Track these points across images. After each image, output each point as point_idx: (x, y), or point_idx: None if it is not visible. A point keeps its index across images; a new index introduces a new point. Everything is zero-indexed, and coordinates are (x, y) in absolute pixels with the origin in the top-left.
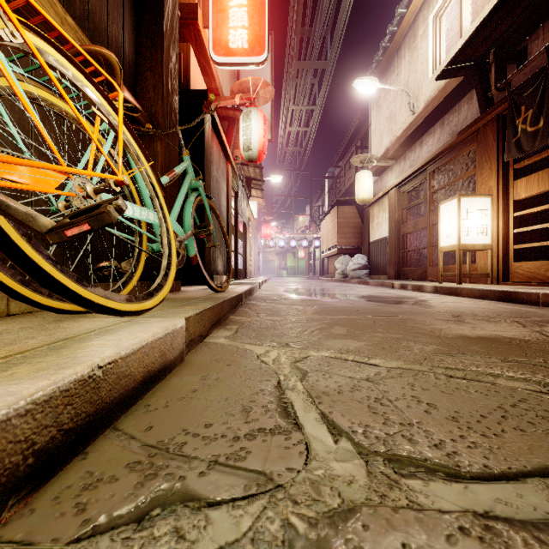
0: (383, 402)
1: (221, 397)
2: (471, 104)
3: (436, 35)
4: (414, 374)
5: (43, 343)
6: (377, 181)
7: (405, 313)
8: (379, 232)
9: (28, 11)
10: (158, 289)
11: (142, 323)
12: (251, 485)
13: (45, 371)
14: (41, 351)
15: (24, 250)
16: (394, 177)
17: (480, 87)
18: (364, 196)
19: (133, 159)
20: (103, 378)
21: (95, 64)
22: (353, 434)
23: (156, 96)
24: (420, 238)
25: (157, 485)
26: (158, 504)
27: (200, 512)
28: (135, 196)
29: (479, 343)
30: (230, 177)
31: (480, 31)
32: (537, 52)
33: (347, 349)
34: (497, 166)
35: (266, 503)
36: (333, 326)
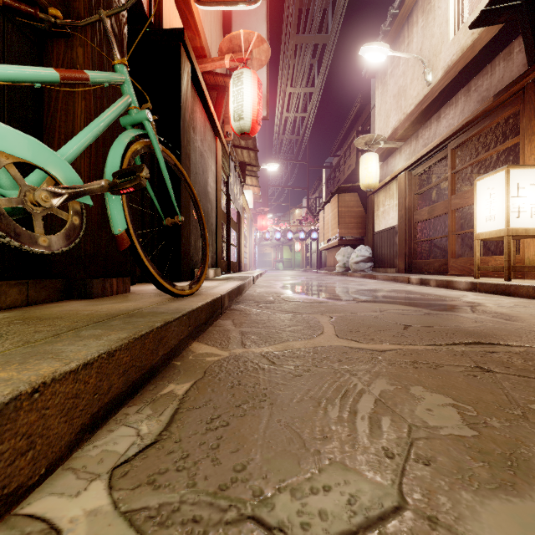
0: None
1: None
2: (510, 60)
3: None
4: None
5: None
6: (383, 166)
7: (497, 335)
8: (385, 220)
9: None
10: None
11: None
12: None
13: None
14: None
15: None
16: (403, 159)
17: (530, 31)
18: (369, 181)
19: None
20: None
21: None
22: None
23: None
24: (434, 227)
25: None
26: None
27: None
28: None
29: None
30: (219, 155)
31: None
32: None
33: None
34: None
35: None
36: (406, 386)
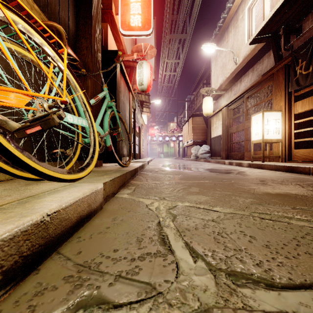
0: (222, 235)
1: (124, 232)
2: (269, 58)
3: (249, 19)
4: (240, 217)
5: (15, 199)
6: (215, 103)
7: (232, 179)
8: (216, 132)
9: (11, 1)
10: (87, 166)
11: (77, 186)
12: (142, 293)
13: (12, 219)
14: (13, 204)
15: (1, 142)
16: (225, 100)
17: (275, 48)
18: (207, 112)
19: (73, 88)
20: (50, 222)
21: (50, 32)
22: (206, 256)
23: (88, 53)
24: (240, 136)
25: (82, 292)
26: (81, 306)
27: (108, 312)
28: (74, 111)
29: (277, 197)
30: (131, 100)
31: (275, 16)
32: (308, 28)
33: (200, 201)
34: (284, 94)
35: (151, 305)
36: (191, 187)
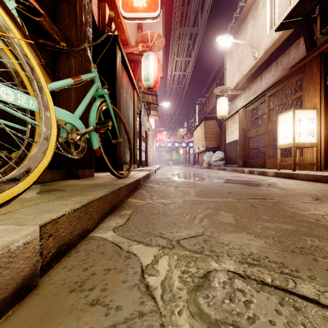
0: None
1: None
2: (298, 48)
3: (271, 6)
4: None
5: None
6: (230, 104)
7: (270, 195)
8: (232, 136)
9: None
10: (3, 185)
11: None
12: None
13: None
14: None
15: None
16: (242, 101)
17: (307, 34)
18: (222, 114)
19: (1, 31)
20: None
21: None
22: None
23: (71, 22)
24: (259, 141)
25: None
26: None
27: None
28: (27, 88)
29: None
30: (135, 99)
31: None
32: None
33: (252, 254)
34: (320, 88)
35: None
36: (218, 211)
